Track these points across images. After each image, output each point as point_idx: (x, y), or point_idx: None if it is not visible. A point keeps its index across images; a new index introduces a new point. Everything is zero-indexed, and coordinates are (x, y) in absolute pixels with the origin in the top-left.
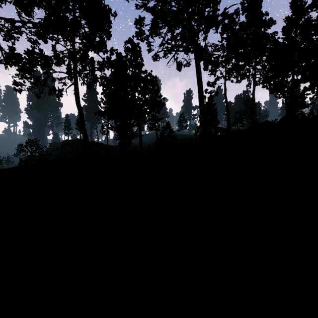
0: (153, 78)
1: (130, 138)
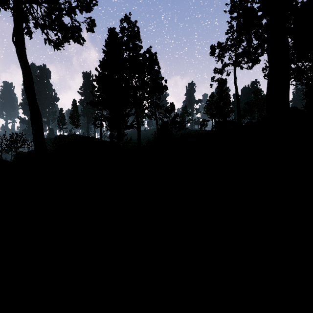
0: (153, 56)
1: (123, 128)
